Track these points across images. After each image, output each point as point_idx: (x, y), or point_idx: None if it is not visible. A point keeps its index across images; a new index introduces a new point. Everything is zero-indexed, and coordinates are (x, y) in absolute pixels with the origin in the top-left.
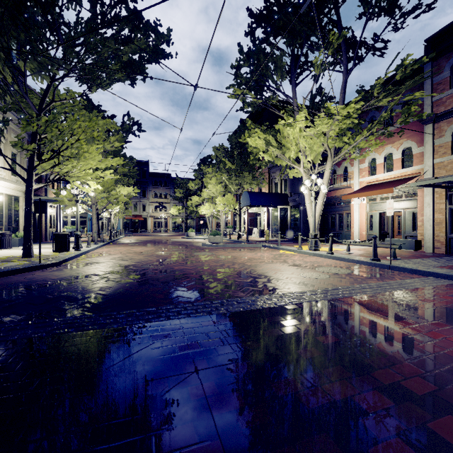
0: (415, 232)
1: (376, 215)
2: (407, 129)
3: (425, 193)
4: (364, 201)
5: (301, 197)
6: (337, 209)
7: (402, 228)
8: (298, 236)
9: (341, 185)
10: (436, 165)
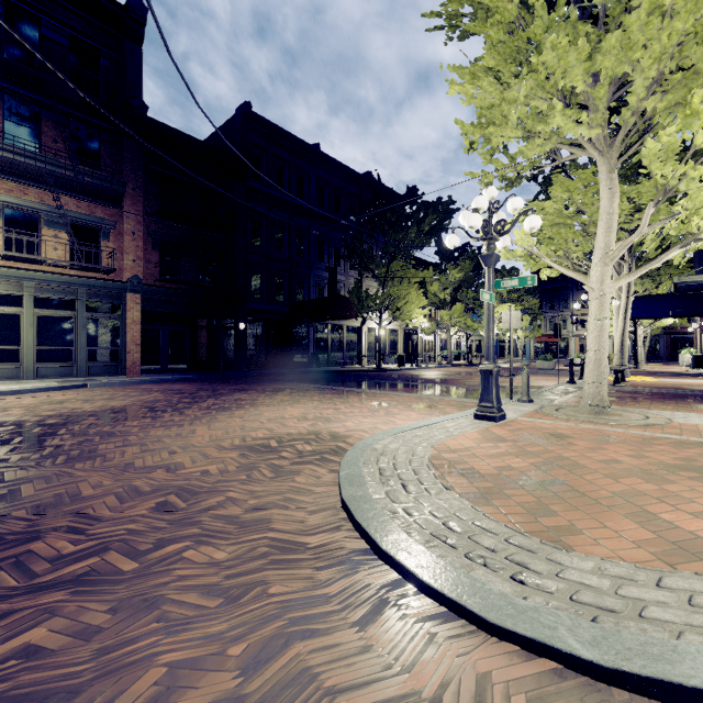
0: None
1: None
2: None
3: None
4: None
5: None
6: None
7: None
8: None
9: None
10: None
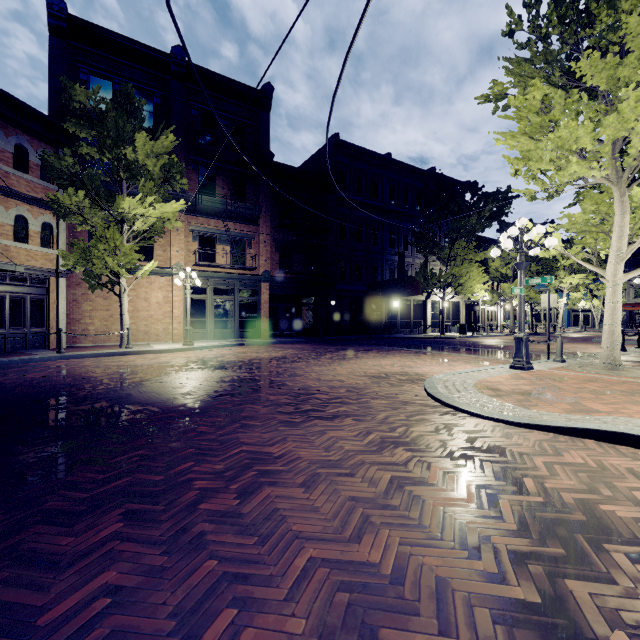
0: None
1: None
2: None
3: None
4: None
5: None
6: None
7: None
8: None
9: None
10: None
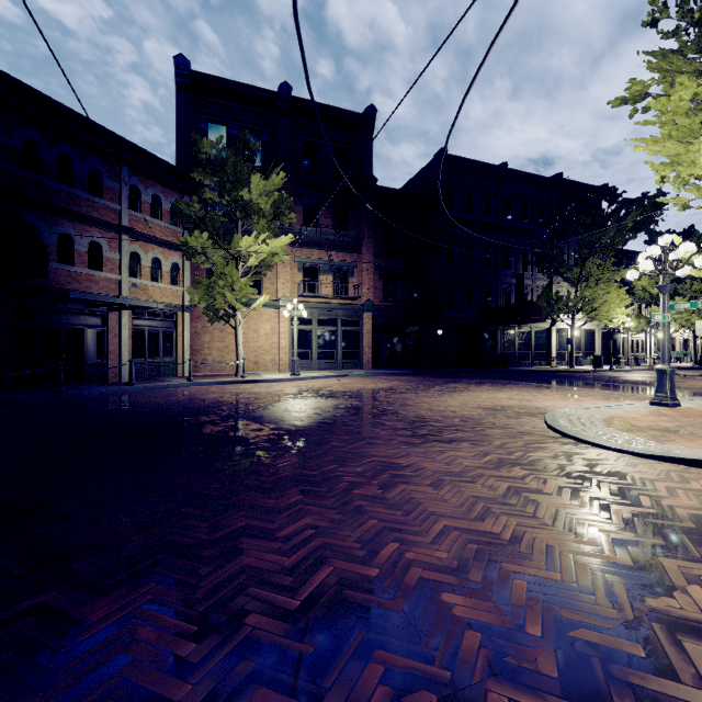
0: None
1: None
2: None
3: None
4: None
5: None
6: None
7: None
8: None
9: None
10: None
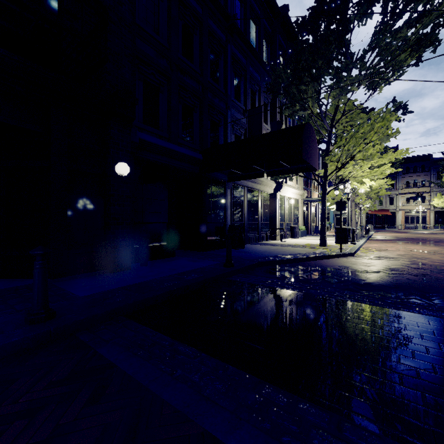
0: None
1: None
2: None
3: None
4: None
5: None
6: None
7: None
8: None
9: None
10: None
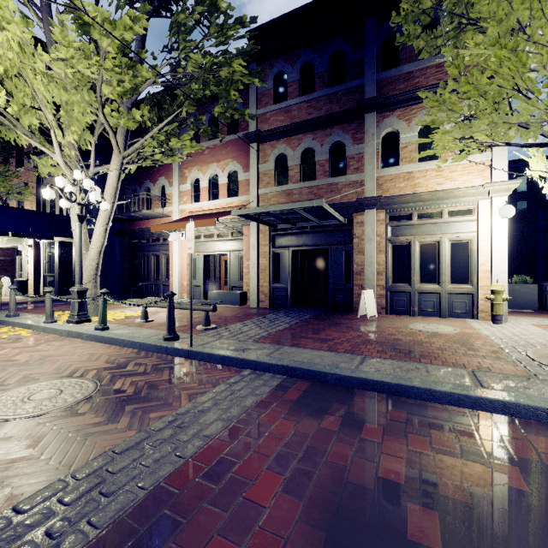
0: (241, 281)
1: (200, 258)
2: (233, 147)
3: (251, 231)
4: (184, 237)
5: (93, 224)
6: (153, 249)
7: (228, 276)
8: (46, 294)
9: (157, 211)
10: (261, 197)
